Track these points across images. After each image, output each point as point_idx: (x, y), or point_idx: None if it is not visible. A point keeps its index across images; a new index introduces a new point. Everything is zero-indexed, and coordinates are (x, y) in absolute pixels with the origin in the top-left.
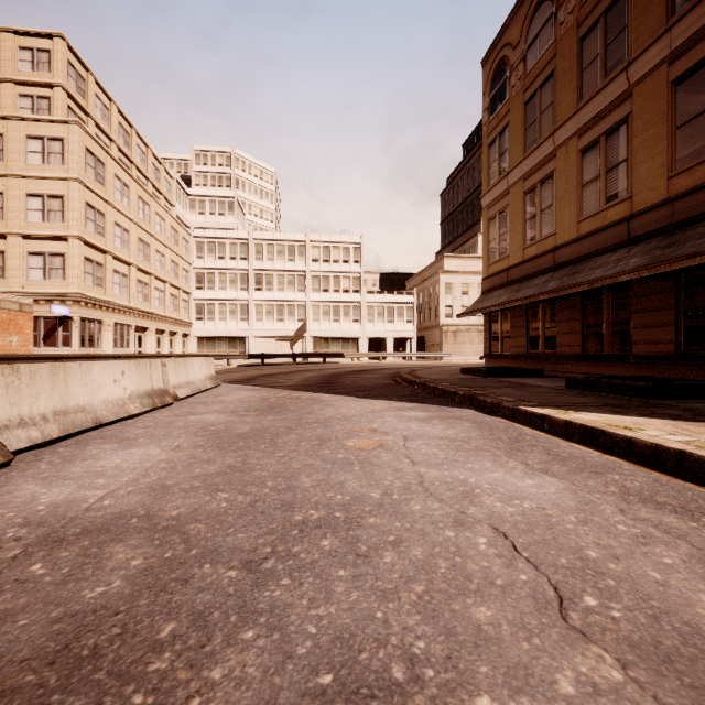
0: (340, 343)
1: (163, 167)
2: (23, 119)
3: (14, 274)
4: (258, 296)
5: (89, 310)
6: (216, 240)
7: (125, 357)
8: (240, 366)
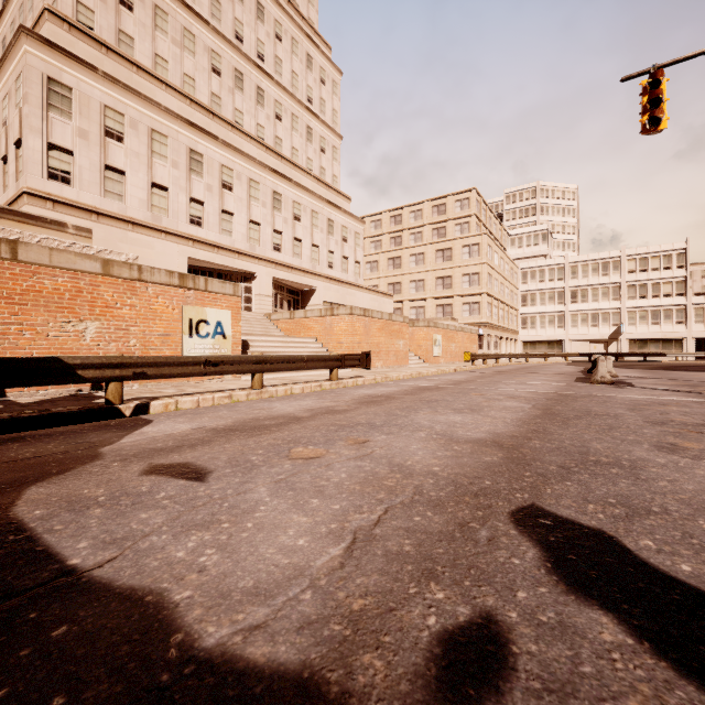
0: (660, 344)
1: (502, 227)
2: (461, 238)
3: (456, 315)
4: (573, 308)
5: (488, 330)
6: (537, 269)
7: (519, 355)
8: (574, 362)
